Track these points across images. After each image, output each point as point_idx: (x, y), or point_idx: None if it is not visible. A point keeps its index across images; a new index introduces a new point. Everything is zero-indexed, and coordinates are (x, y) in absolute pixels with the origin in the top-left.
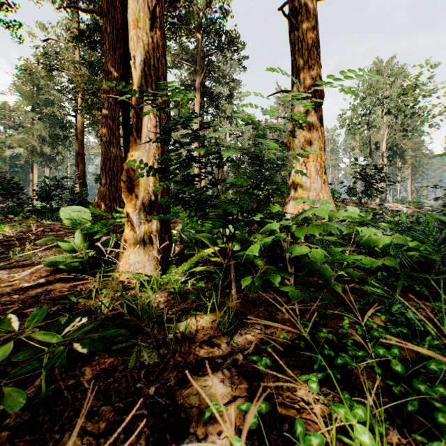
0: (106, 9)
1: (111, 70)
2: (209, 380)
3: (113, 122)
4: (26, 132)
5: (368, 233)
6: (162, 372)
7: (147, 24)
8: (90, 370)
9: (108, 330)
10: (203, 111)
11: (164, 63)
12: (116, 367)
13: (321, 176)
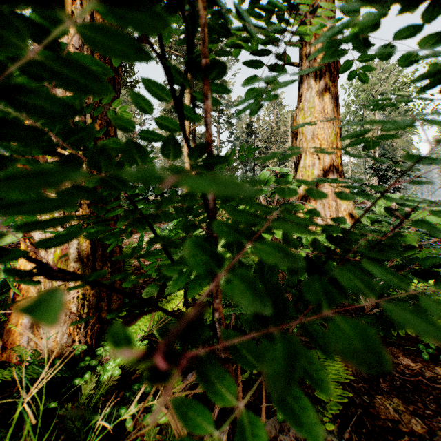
0: None
1: None
2: None
3: None
4: None
5: None
6: None
7: None
8: None
9: None
10: None
11: None
12: None
13: (337, 168)
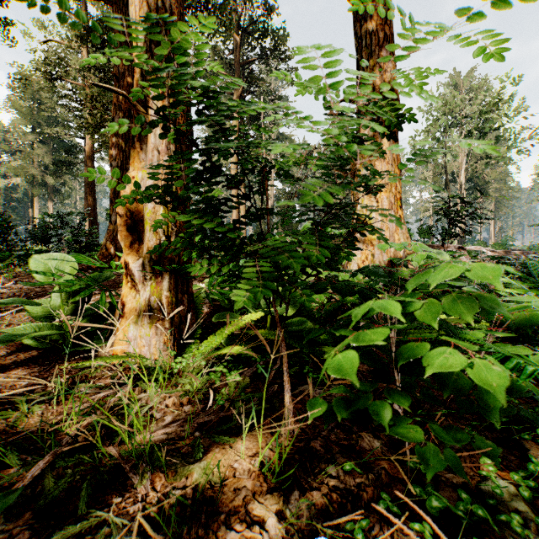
0: None
1: (124, 76)
2: None
3: (127, 143)
4: (24, 157)
5: None
6: None
7: None
8: None
9: None
10: (243, 133)
11: None
12: None
13: (396, 211)
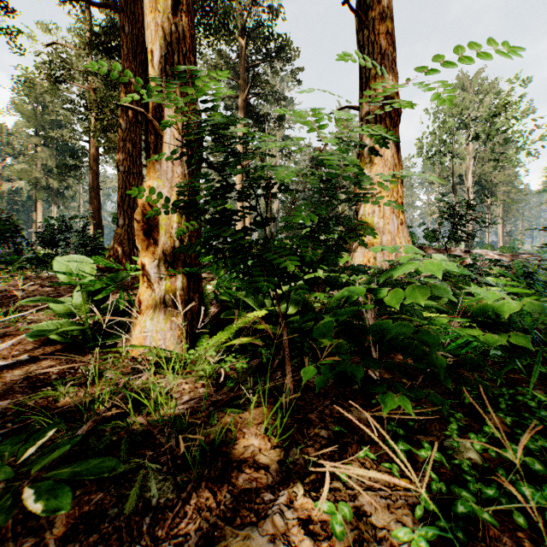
0: (125, 4)
1: (131, 82)
2: (251, 538)
3: (134, 148)
4: (28, 161)
5: (491, 297)
6: (177, 520)
7: (169, 7)
8: (63, 516)
9: (85, 463)
10: None
11: (192, 61)
12: (105, 511)
13: (398, 216)
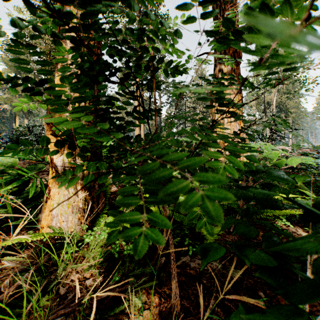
0: None
1: None
2: None
3: None
4: (10, 92)
5: None
6: None
7: None
8: None
9: None
10: (142, 78)
11: None
12: None
13: (239, 124)
